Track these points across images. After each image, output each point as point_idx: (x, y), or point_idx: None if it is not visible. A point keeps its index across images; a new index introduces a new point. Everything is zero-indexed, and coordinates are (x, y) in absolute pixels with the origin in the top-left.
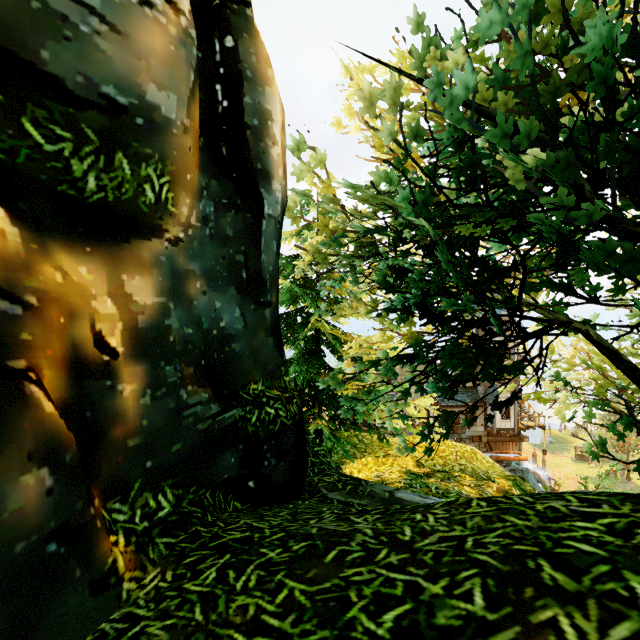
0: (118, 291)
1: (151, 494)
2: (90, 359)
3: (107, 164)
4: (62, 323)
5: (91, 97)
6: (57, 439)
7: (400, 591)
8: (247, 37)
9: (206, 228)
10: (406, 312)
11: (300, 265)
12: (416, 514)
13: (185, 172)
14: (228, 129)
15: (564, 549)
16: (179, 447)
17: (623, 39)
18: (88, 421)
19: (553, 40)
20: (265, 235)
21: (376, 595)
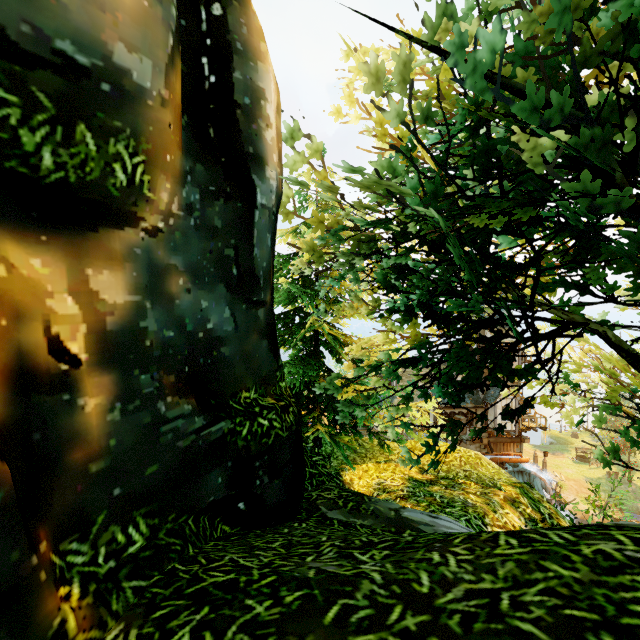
0: (81, 288)
1: (119, 527)
2: (42, 369)
3: (66, 137)
4: (3, 326)
5: (42, 53)
6: None
7: None
8: (237, 5)
9: (190, 218)
10: (411, 312)
11: (298, 263)
12: (432, 553)
13: (164, 152)
14: (216, 108)
15: (633, 619)
16: (155, 469)
17: None
18: (36, 445)
19: (581, 6)
20: (258, 227)
21: None
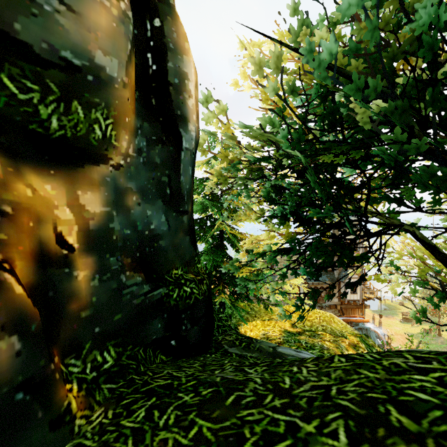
0: (74, 203)
1: (98, 352)
2: (53, 253)
3: (66, 109)
4: (31, 226)
5: (53, 59)
6: (25, 313)
7: (282, 429)
8: (170, 19)
9: (140, 157)
10: (284, 218)
11: (209, 185)
12: (293, 367)
13: (124, 116)
14: (156, 86)
15: (406, 397)
16: (119, 317)
17: (444, 18)
18: (50, 299)
19: (392, 21)
20: (183, 162)
21: (264, 432)
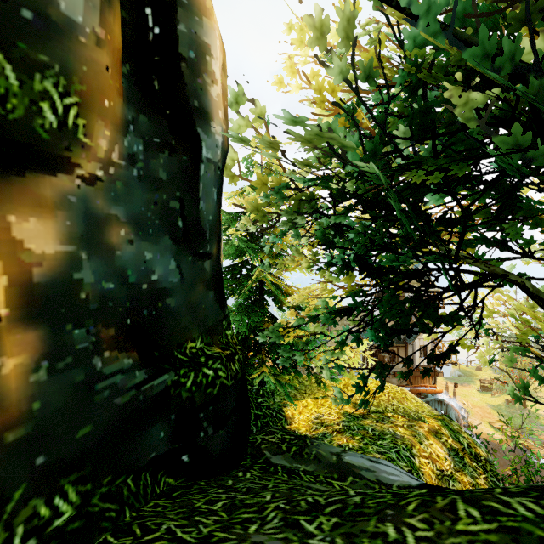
0: (1, 236)
1: (43, 499)
2: None
3: None
4: None
5: None
6: None
7: None
8: None
9: (133, 168)
10: (348, 265)
11: (244, 220)
12: (386, 524)
13: (101, 96)
14: (160, 60)
15: None
16: (88, 430)
17: None
18: None
19: None
20: (203, 181)
21: None
